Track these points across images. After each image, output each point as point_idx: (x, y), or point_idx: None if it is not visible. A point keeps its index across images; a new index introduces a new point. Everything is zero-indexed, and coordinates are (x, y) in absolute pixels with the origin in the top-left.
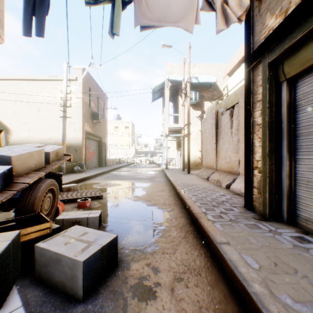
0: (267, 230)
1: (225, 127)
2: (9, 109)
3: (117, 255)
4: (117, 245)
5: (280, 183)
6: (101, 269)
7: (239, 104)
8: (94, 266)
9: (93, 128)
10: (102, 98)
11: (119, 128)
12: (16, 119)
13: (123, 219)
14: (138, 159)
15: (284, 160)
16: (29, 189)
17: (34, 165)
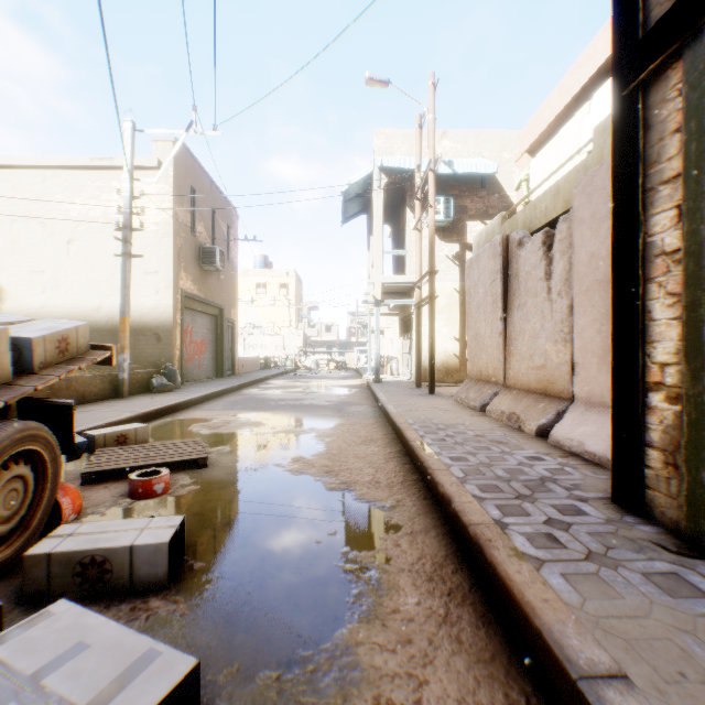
0: None
1: (530, 278)
2: None
3: None
4: (196, 700)
5: None
6: None
7: (574, 214)
8: None
9: (201, 286)
10: (226, 215)
11: (267, 288)
12: (15, 263)
13: (253, 539)
14: (311, 359)
15: None
16: None
17: None
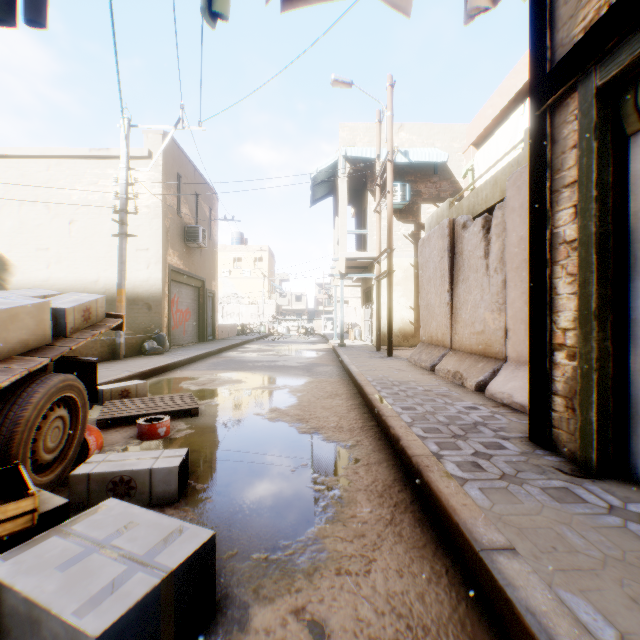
0: (603, 505)
1: (472, 256)
2: (7, 220)
3: (215, 587)
4: (213, 559)
5: (626, 385)
6: (165, 639)
7: (507, 203)
8: (138, 639)
9: (186, 261)
10: (207, 198)
11: (243, 262)
12: (23, 241)
13: (241, 468)
14: (283, 326)
15: (639, 327)
16: (3, 401)
17: (23, 339)
